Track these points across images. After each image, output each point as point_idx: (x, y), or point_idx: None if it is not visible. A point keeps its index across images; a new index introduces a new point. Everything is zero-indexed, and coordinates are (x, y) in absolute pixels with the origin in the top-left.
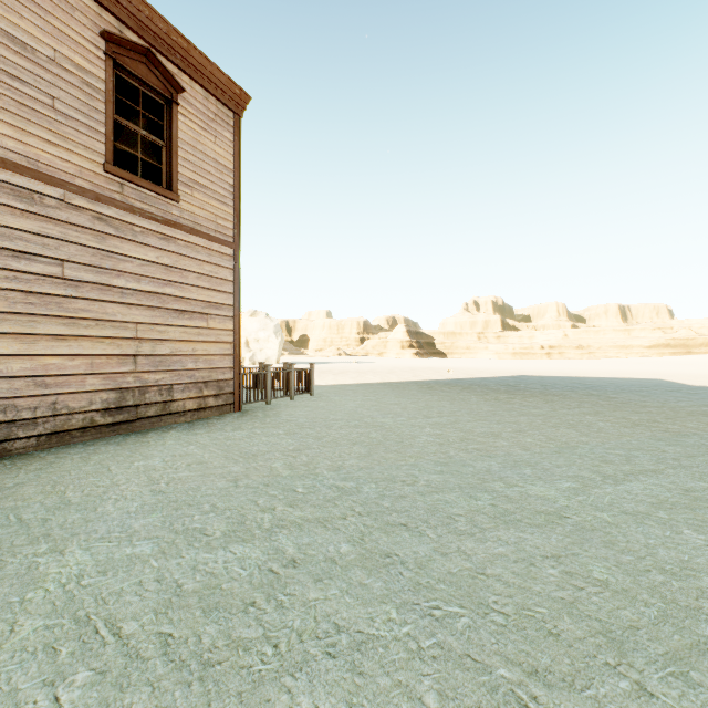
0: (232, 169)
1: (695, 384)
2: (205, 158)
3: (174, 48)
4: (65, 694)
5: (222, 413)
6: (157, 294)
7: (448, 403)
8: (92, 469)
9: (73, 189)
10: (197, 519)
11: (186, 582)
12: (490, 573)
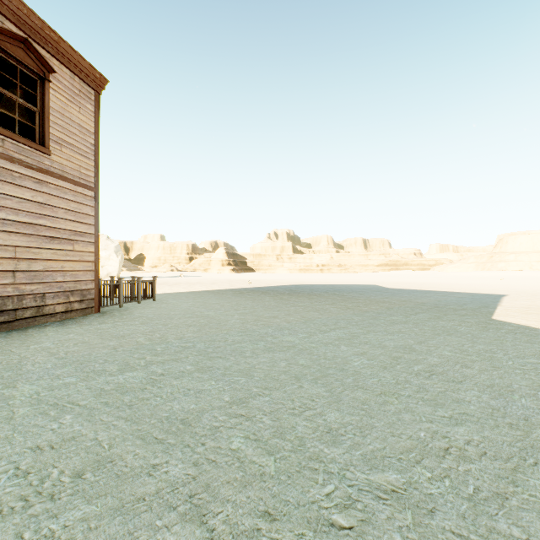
0: (93, 132)
1: (390, 287)
2: (71, 123)
3: (47, 39)
4: (65, 421)
5: (85, 314)
6: (32, 225)
7: (251, 301)
8: None
9: None
10: (98, 366)
11: (105, 387)
12: (257, 367)
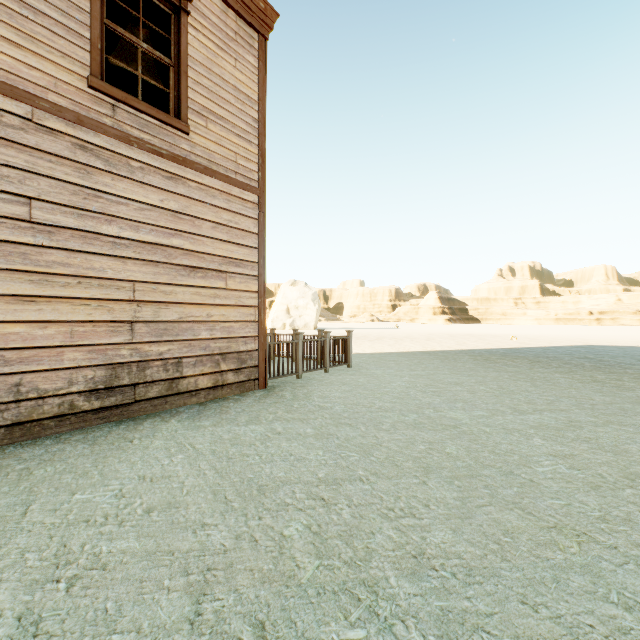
0: (256, 101)
1: None
2: (222, 84)
3: None
4: None
5: (244, 390)
6: (161, 246)
7: (529, 384)
8: (4, 506)
9: (44, 106)
10: None
11: None
12: None
